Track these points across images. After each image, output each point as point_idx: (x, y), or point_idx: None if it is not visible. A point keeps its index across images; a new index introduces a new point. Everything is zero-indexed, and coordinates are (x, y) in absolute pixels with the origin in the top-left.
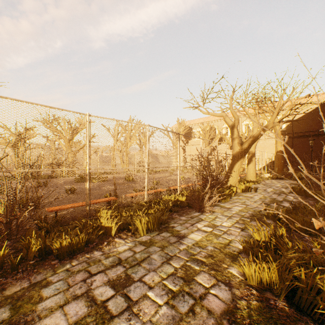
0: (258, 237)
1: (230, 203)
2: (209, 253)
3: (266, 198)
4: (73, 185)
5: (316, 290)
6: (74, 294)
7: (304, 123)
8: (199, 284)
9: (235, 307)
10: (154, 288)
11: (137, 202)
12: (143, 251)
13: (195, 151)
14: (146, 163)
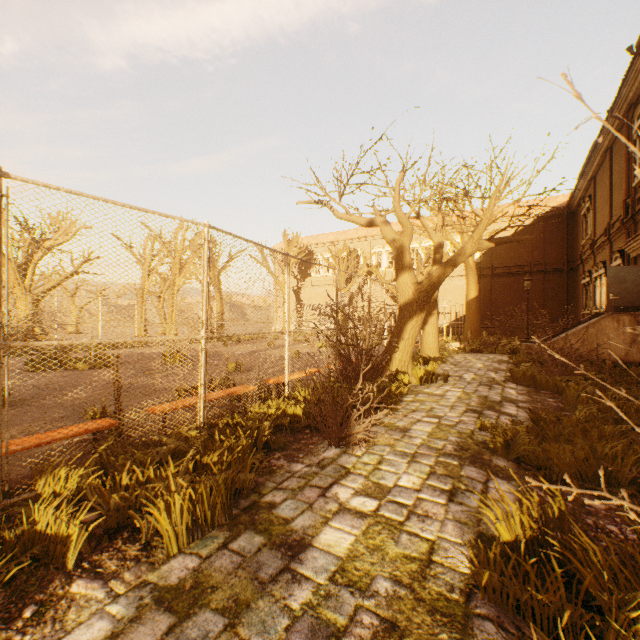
0: (509, 534)
1: (404, 416)
2: (384, 612)
3: (470, 396)
4: (18, 378)
5: None
6: None
7: (510, 250)
8: None
9: None
10: None
11: (178, 430)
12: None
13: (320, 297)
14: (202, 324)
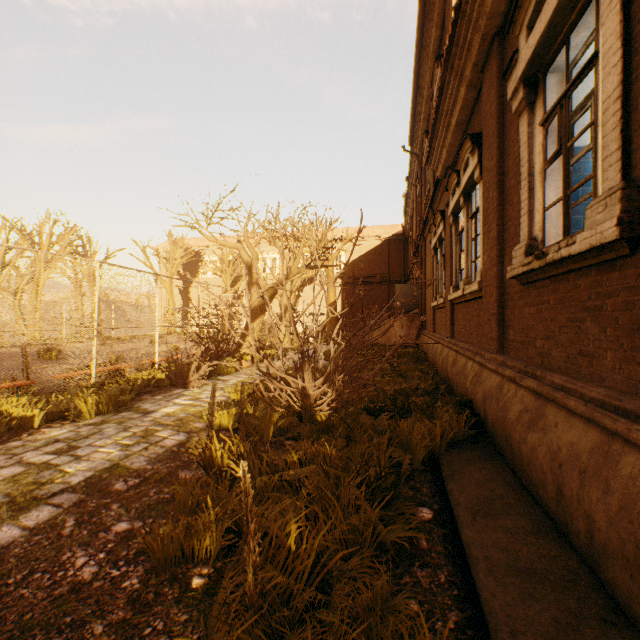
0: (237, 397)
1: (233, 376)
2: (180, 418)
3: (285, 366)
4: None
5: (255, 417)
6: (1, 466)
7: (366, 264)
8: (159, 436)
9: (188, 441)
10: (107, 446)
11: (78, 386)
12: (93, 429)
13: (208, 298)
14: (95, 321)
